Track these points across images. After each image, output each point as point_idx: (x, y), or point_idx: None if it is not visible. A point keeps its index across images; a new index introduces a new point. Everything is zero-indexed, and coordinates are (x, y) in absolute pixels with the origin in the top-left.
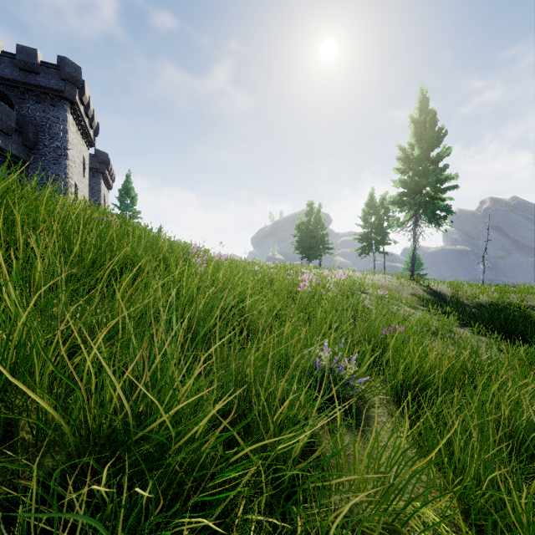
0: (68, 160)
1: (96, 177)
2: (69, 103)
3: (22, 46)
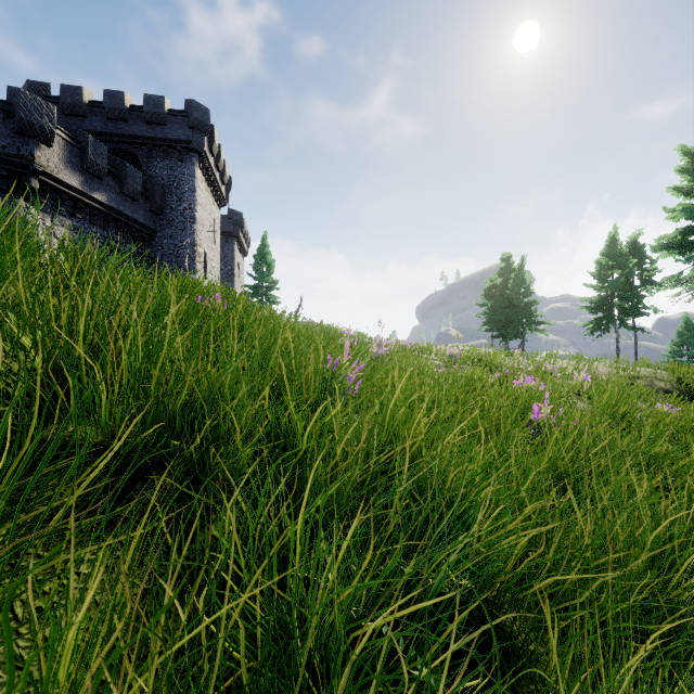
0: (197, 223)
1: (229, 242)
2: (198, 155)
3: (149, 95)
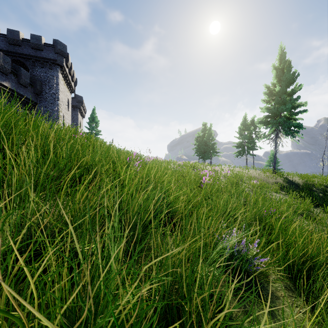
0: (59, 100)
1: (75, 111)
2: (60, 67)
3: (33, 34)
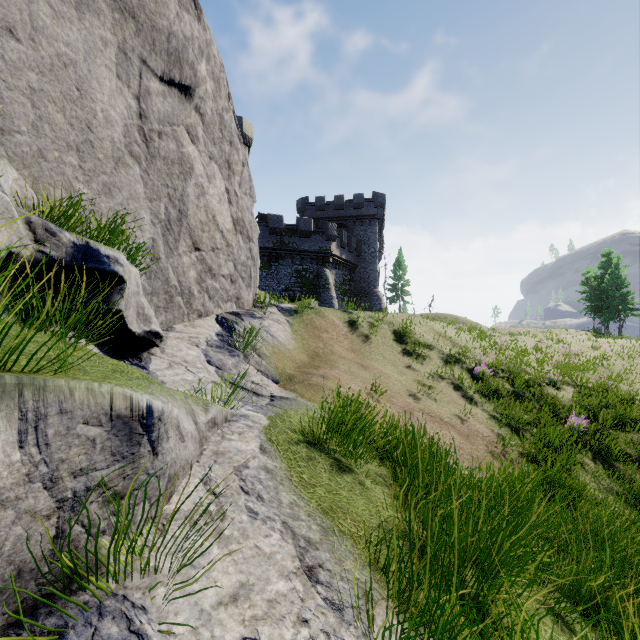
0: (377, 259)
1: None
2: (378, 220)
3: (355, 194)
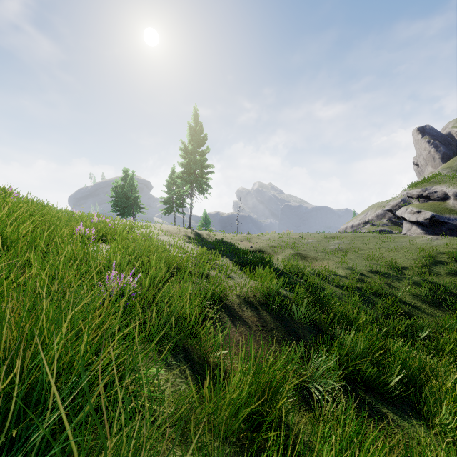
0: None
1: None
2: None
3: None
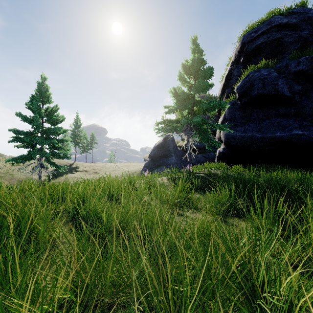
0: None
1: None
2: None
3: None
